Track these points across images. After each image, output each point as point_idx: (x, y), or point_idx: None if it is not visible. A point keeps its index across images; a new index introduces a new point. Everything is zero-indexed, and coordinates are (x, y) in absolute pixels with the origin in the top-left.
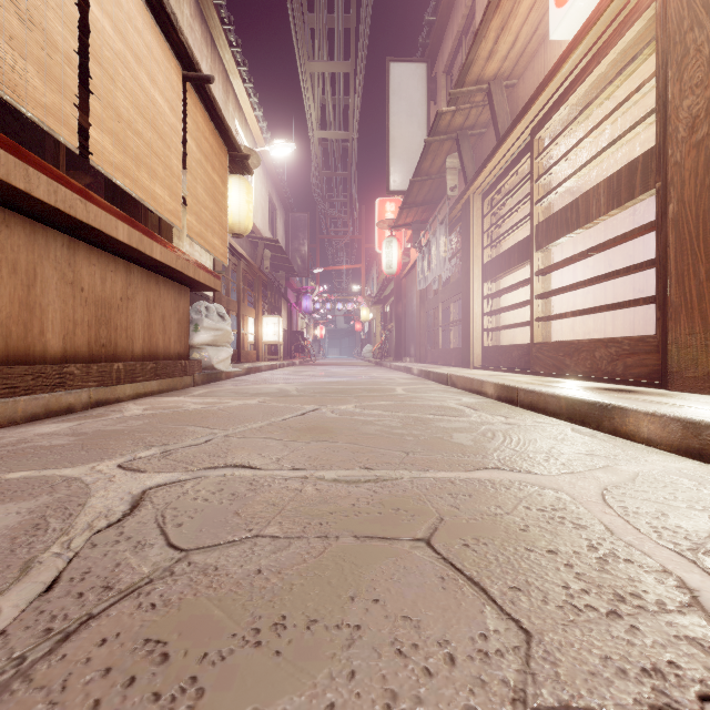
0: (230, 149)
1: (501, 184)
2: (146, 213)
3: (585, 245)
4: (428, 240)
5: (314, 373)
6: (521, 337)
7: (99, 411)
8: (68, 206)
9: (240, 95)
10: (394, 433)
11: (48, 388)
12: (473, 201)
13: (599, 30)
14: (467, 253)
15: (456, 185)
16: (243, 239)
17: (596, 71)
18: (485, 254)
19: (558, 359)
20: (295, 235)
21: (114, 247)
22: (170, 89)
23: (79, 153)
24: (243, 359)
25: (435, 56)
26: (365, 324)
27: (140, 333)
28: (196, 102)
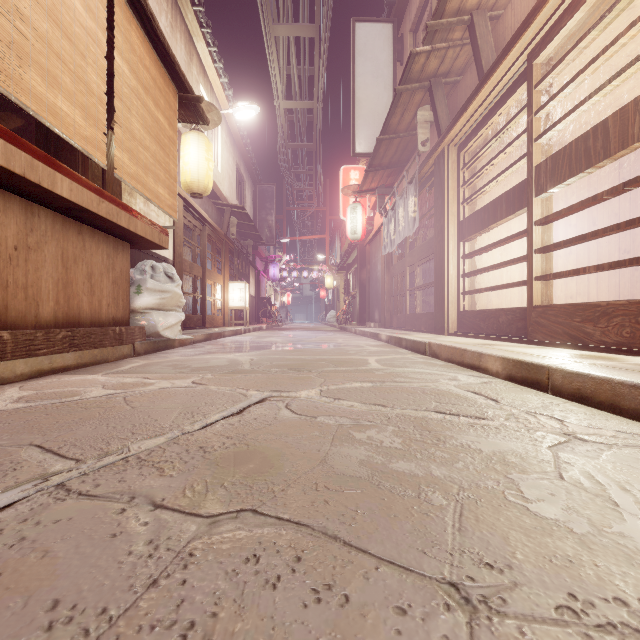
0: (180, 89)
1: (483, 130)
2: (86, 161)
3: (567, 202)
4: (395, 202)
5: (278, 339)
6: (499, 301)
7: None
8: None
9: (204, 60)
10: (396, 473)
11: None
12: (447, 153)
13: None
14: (441, 210)
15: (428, 139)
16: (209, 205)
17: None
18: (461, 210)
19: (573, 326)
20: (263, 206)
21: None
22: None
23: None
24: (208, 325)
25: (401, 15)
26: (329, 291)
27: (50, 293)
28: (130, 18)
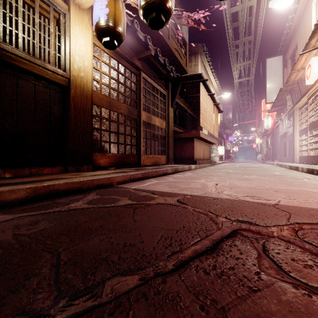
0: (218, 110)
1: (303, 108)
2: (199, 127)
3: None
4: (282, 118)
5: (238, 164)
6: (317, 153)
7: (207, 167)
8: (206, 138)
9: (212, 79)
10: (259, 170)
11: (203, 163)
12: (295, 111)
13: (316, 86)
14: (293, 127)
15: (290, 105)
16: None
17: (317, 93)
18: (300, 127)
19: (312, 160)
20: (226, 114)
21: (206, 141)
22: (212, 109)
23: (189, 119)
24: None
25: (286, 52)
26: (258, 145)
27: (206, 155)
28: (214, 107)
